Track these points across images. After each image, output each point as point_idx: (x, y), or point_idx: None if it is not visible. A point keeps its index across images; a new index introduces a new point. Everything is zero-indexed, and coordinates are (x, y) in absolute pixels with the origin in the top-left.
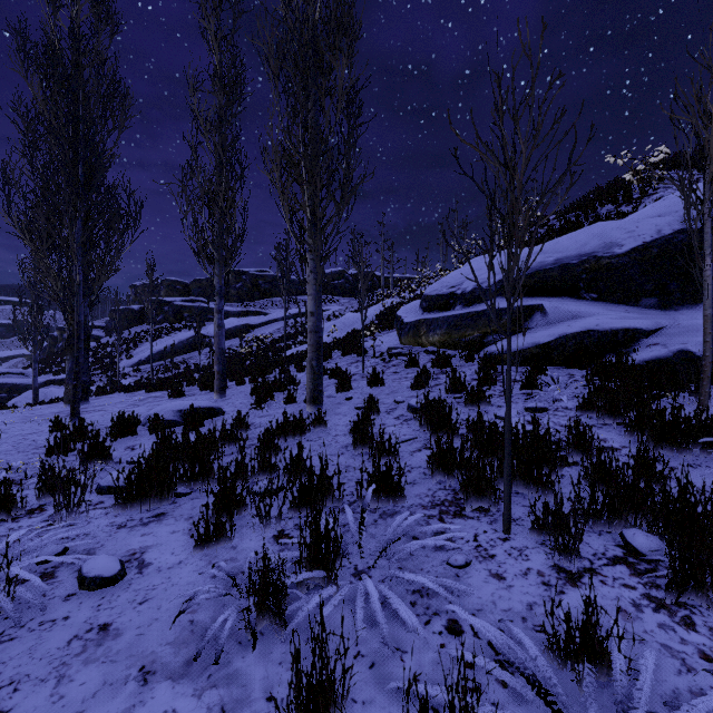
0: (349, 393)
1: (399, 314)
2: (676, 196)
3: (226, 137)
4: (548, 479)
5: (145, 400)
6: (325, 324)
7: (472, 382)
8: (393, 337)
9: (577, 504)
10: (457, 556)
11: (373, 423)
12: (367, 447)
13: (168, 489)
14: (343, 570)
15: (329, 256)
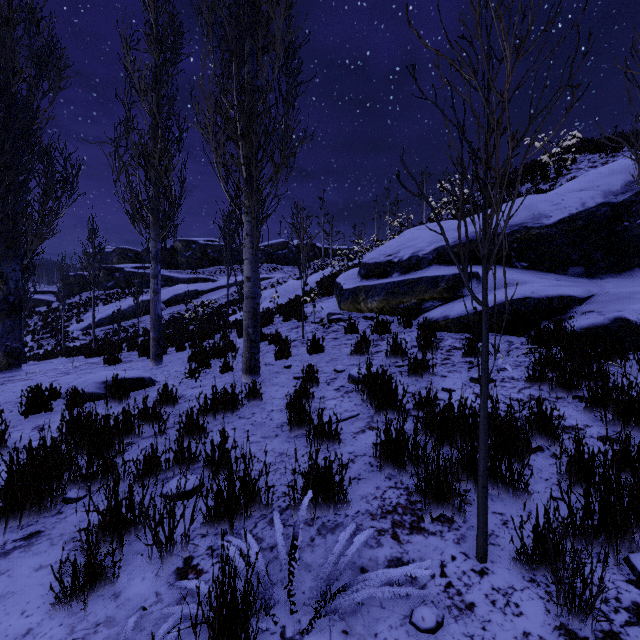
0: (288, 361)
1: (338, 281)
2: (596, 172)
3: (162, 97)
4: (521, 477)
5: (79, 367)
6: (269, 291)
7: (413, 349)
8: (333, 302)
9: (568, 518)
10: (424, 611)
11: (312, 397)
12: (304, 427)
13: (51, 496)
14: (265, 639)
15: (266, 219)
